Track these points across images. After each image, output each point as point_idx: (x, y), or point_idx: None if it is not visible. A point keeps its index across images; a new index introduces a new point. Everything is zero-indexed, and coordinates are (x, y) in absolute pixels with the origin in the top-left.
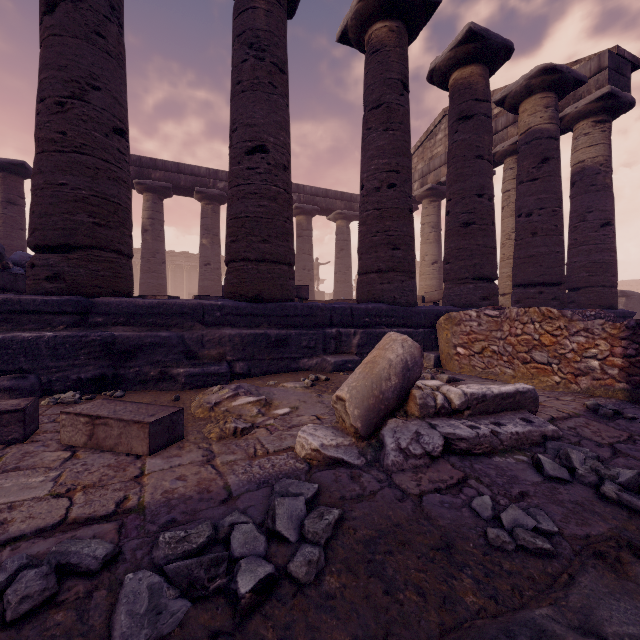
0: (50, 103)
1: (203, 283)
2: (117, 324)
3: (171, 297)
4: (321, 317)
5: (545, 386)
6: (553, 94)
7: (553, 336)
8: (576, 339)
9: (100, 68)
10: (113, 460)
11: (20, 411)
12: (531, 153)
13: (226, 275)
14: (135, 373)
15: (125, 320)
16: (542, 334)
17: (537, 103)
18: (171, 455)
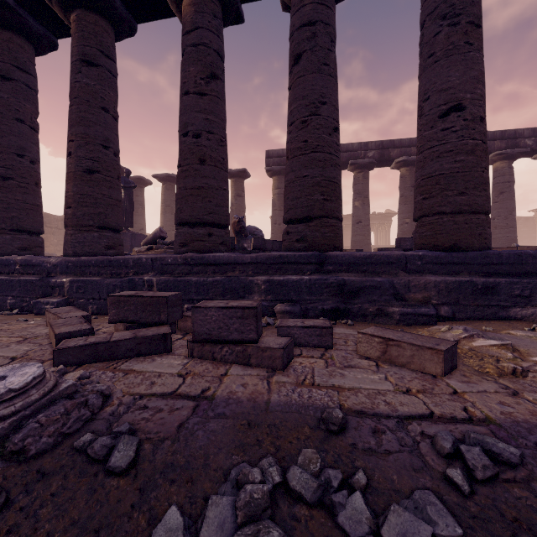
0: (297, 124)
1: (355, 238)
2: (341, 271)
3: (357, 250)
4: (531, 265)
5: None
6: None
7: None
8: None
9: (326, 88)
10: (415, 374)
11: (331, 328)
12: None
13: (417, 229)
14: (357, 308)
15: (346, 268)
16: None
17: None
18: (464, 380)
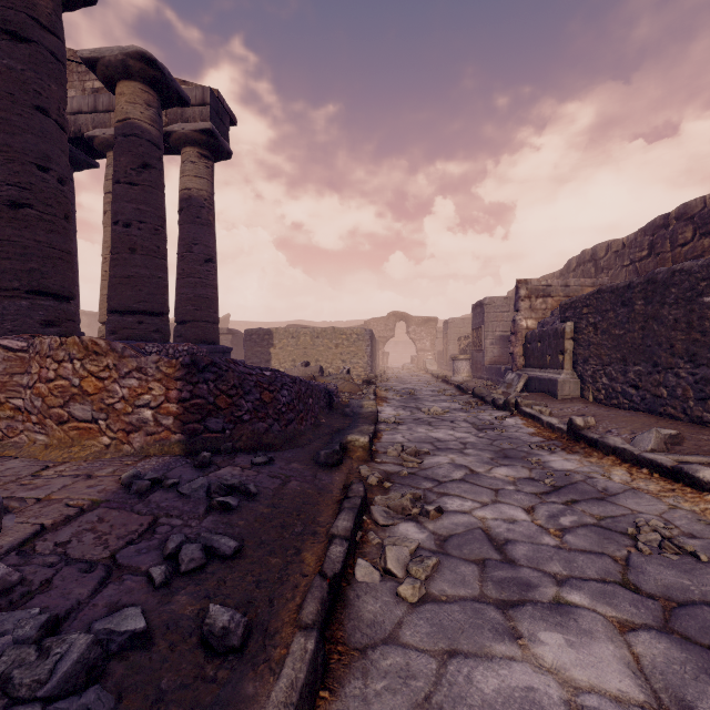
0: None
1: None
2: None
3: None
4: None
5: (89, 454)
6: (156, 94)
7: (100, 379)
8: (128, 382)
9: None
10: None
11: None
12: (130, 150)
13: None
14: None
15: None
16: (85, 377)
17: (137, 93)
18: None
